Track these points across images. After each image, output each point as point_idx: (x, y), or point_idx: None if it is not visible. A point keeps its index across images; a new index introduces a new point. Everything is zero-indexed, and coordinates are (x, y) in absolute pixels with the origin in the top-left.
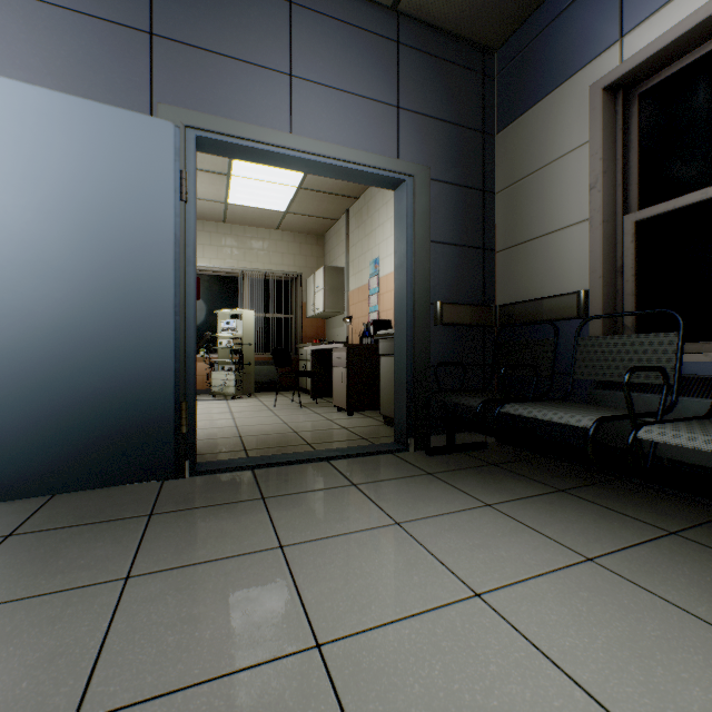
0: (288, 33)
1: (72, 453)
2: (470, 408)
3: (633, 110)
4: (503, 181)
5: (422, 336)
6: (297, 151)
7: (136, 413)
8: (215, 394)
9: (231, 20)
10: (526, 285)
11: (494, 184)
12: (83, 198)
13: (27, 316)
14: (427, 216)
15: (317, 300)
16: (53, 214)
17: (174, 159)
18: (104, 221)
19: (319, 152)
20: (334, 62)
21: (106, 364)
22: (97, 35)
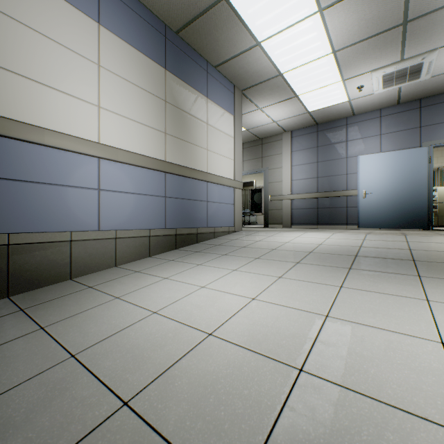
0: None
1: (403, 221)
2: None
3: None
4: None
5: None
6: None
7: (417, 214)
8: None
9: None
10: None
11: None
12: (405, 170)
13: (394, 195)
14: None
15: None
16: (399, 174)
17: (427, 155)
18: (409, 173)
19: None
20: None
21: (410, 203)
22: (406, 133)
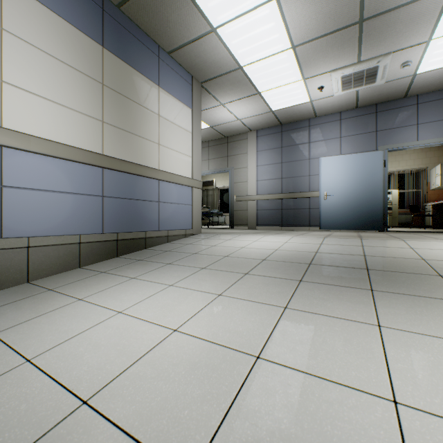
0: (416, 113)
1: (361, 223)
2: None
3: None
4: None
5: None
6: (419, 145)
7: (373, 215)
8: None
9: (397, 118)
10: None
11: None
12: (363, 172)
13: (353, 197)
14: None
15: (436, 181)
16: (357, 177)
17: (382, 159)
18: (367, 176)
19: (428, 143)
20: (434, 114)
21: (367, 205)
22: (364, 137)
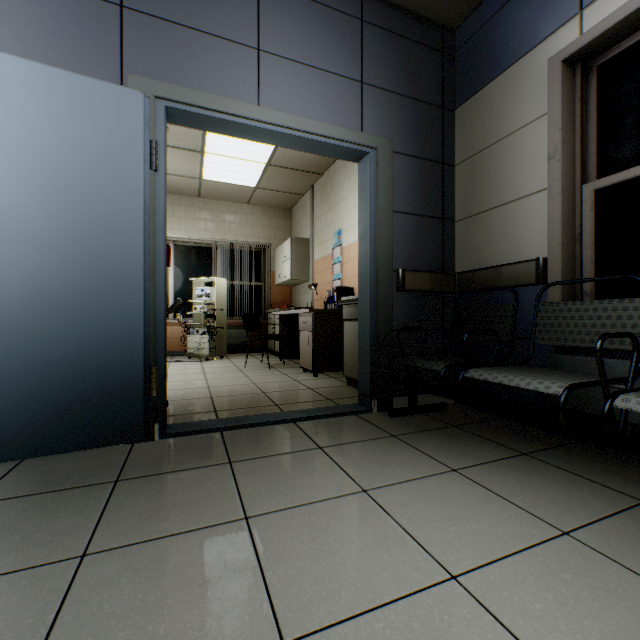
0: (256, 9)
1: (41, 418)
2: (430, 371)
3: (592, 82)
4: (461, 154)
5: (384, 302)
6: (265, 123)
7: (105, 377)
8: (190, 355)
9: None
10: (484, 253)
11: (453, 157)
12: (52, 165)
13: None
14: (390, 187)
15: (285, 269)
16: (22, 180)
17: (143, 128)
18: (73, 189)
19: (286, 125)
20: (300, 38)
21: (75, 329)
22: (67, 5)
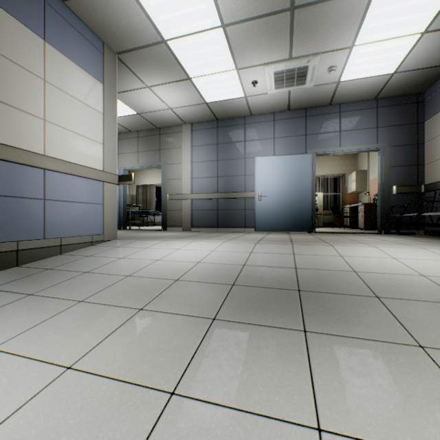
0: (339, 121)
1: (292, 224)
2: (410, 222)
3: None
4: (426, 140)
5: (386, 198)
6: (341, 151)
7: (303, 217)
8: None
9: (324, 124)
10: (433, 177)
11: (423, 140)
12: (294, 174)
13: (285, 198)
14: (389, 159)
15: (352, 186)
16: (289, 178)
17: (311, 162)
18: (298, 178)
19: (348, 149)
20: (353, 123)
21: (298, 207)
22: (295, 139)
